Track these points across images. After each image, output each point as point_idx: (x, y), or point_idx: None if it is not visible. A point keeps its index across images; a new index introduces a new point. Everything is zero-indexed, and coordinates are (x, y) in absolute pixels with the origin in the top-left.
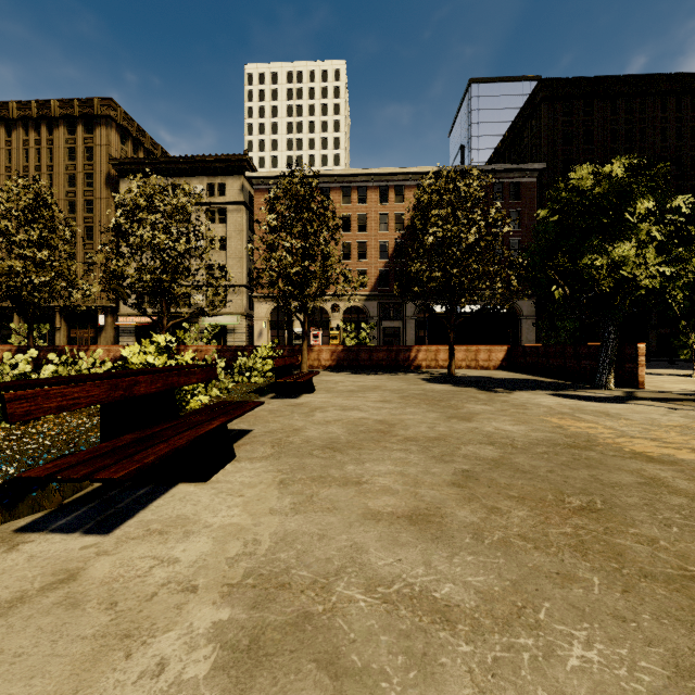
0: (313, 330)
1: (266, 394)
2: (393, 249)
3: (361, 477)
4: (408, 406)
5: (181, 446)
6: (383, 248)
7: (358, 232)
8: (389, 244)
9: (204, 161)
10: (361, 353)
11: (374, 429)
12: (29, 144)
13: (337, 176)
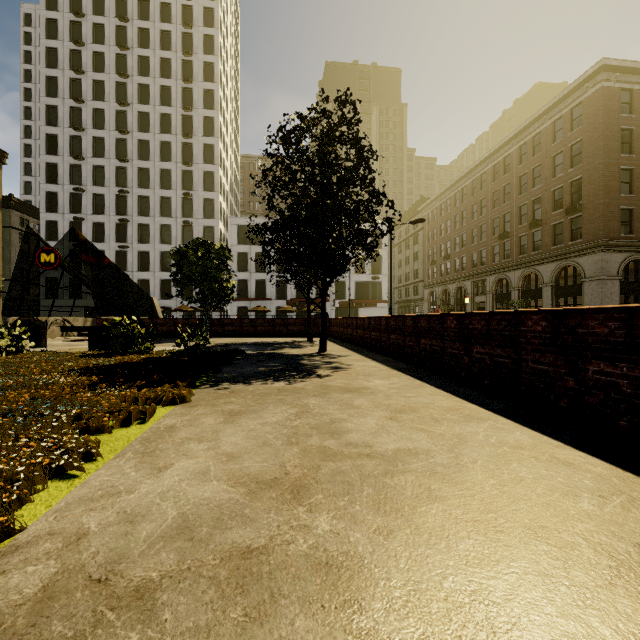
0: None
1: None
2: None
3: None
4: None
5: None
6: None
7: None
8: None
9: None
10: None
11: None
12: None
13: None
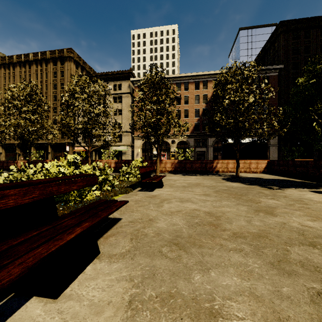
0: (162, 153)
1: (136, 188)
2: (202, 112)
3: (211, 299)
4: (222, 199)
5: (9, 282)
6: (196, 112)
7: (184, 105)
8: (199, 110)
9: (112, 74)
10: (186, 164)
11: (206, 221)
12: (38, 71)
13: (174, 78)
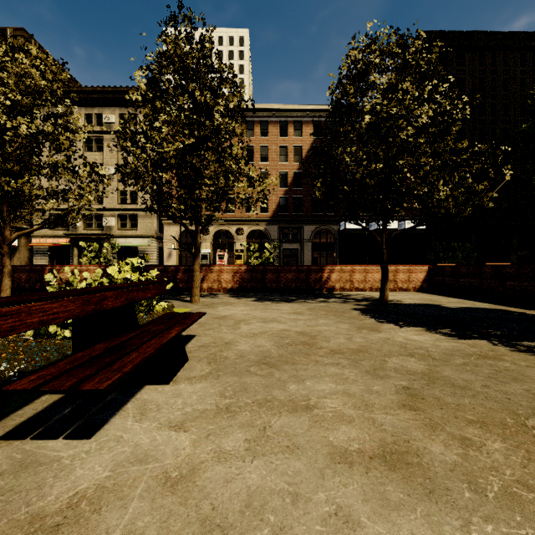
0: (219, 251)
1: None
2: (292, 178)
3: None
4: None
5: None
6: (283, 178)
7: (261, 163)
8: (288, 174)
9: (116, 92)
10: (267, 273)
11: None
12: None
13: None
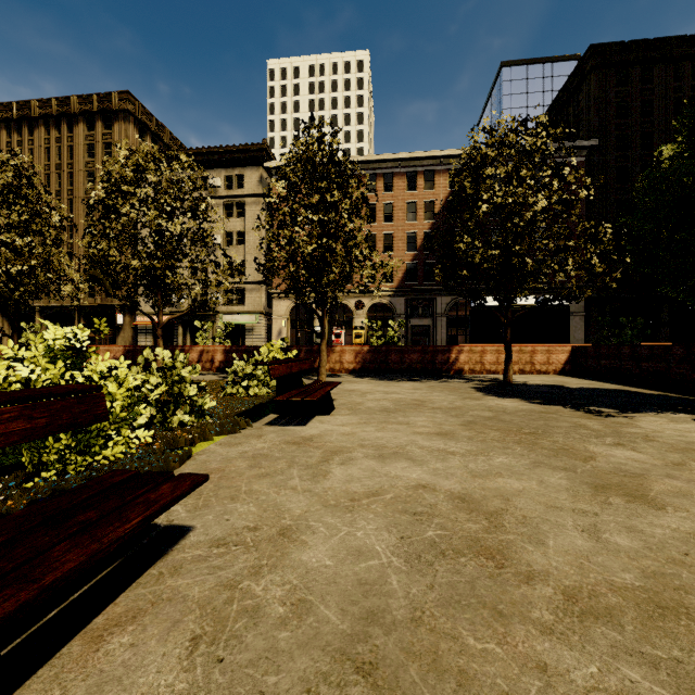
0: (335, 329)
1: (263, 416)
2: (422, 240)
3: None
4: (491, 449)
5: None
6: (411, 240)
7: (384, 223)
8: (417, 235)
9: (222, 152)
10: (390, 354)
11: (460, 537)
12: (50, 143)
13: (361, 163)
